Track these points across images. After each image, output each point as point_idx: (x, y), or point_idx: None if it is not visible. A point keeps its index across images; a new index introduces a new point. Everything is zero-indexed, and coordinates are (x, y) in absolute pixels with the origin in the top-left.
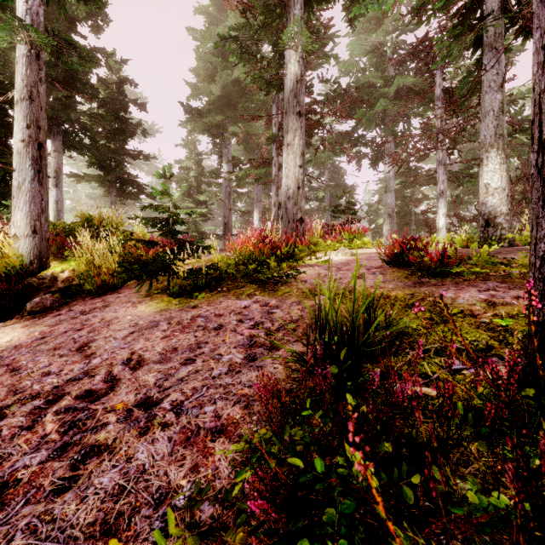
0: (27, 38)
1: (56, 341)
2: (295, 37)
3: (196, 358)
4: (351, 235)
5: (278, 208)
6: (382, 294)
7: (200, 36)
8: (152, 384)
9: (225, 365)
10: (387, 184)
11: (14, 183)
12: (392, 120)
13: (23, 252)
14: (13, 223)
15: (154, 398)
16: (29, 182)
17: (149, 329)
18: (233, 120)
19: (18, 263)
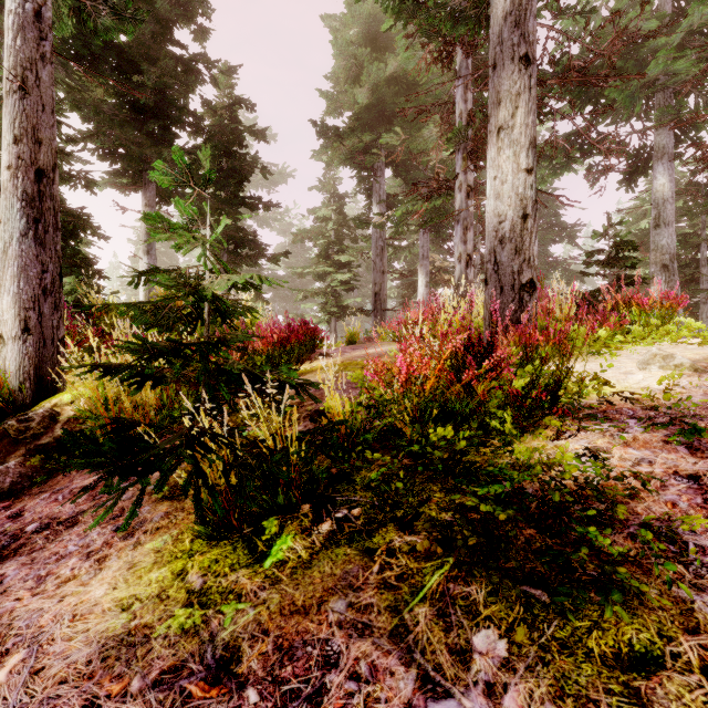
0: None
1: None
2: None
3: None
4: (644, 313)
5: (465, 264)
6: None
7: (340, 24)
8: None
9: None
10: (660, 211)
11: None
12: (706, 73)
13: (11, 367)
14: None
15: None
16: (17, 241)
17: None
18: None
19: None
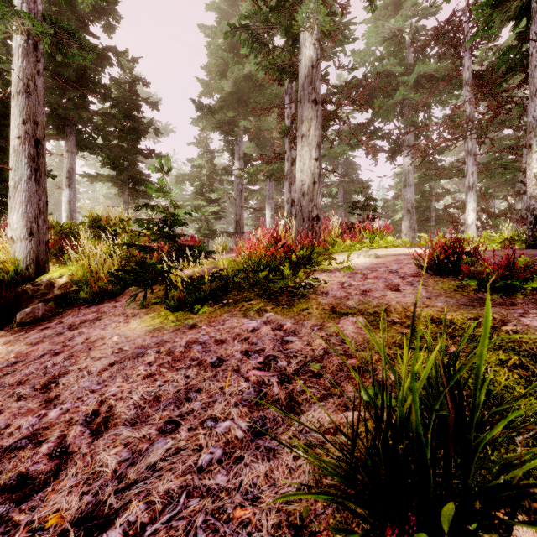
0: (22, 27)
1: (25, 370)
2: (311, 17)
3: (181, 420)
4: (372, 234)
5: (291, 205)
6: (432, 316)
7: (212, 32)
8: (111, 473)
9: (219, 443)
10: (406, 178)
11: (11, 183)
12: (415, 108)
13: (19, 256)
14: (9, 225)
15: (106, 508)
16: (25, 181)
17: (133, 359)
18: (245, 116)
19: (13, 268)
